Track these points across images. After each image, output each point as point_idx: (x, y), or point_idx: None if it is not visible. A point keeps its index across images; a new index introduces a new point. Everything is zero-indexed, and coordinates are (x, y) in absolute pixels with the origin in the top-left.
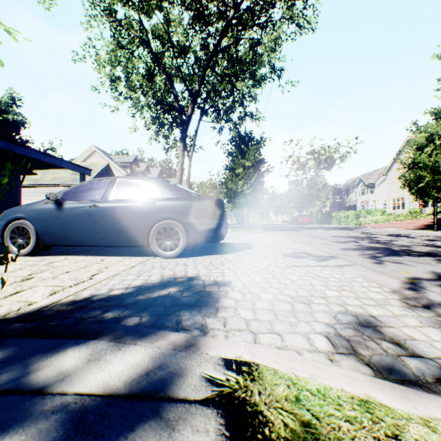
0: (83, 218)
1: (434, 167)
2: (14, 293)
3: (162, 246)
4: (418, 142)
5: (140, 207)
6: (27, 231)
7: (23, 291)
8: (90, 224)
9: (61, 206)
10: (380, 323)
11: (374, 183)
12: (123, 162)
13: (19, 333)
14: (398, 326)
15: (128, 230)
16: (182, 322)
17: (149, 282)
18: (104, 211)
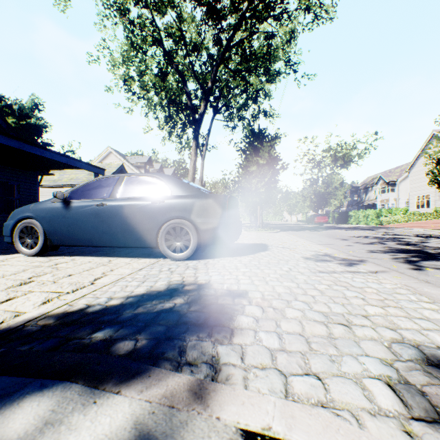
0: (90, 217)
1: None
2: (5, 301)
3: (172, 247)
4: None
5: (149, 206)
6: (36, 231)
7: (15, 298)
8: (97, 224)
9: (69, 205)
10: None
11: (395, 181)
12: (138, 162)
13: None
14: None
15: (136, 230)
16: (186, 351)
17: (154, 290)
18: (111, 210)
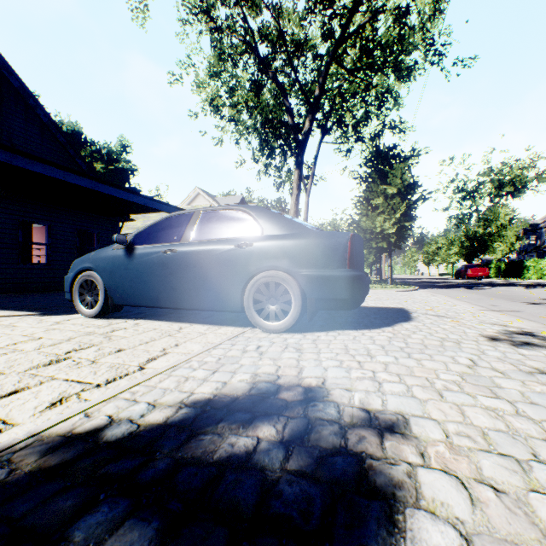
0: (156, 268)
1: None
2: (7, 395)
3: (263, 312)
4: None
5: (231, 251)
6: (96, 286)
7: (23, 391)
8: (165, 277)
9: (132, 252)
10: None
11: None
12: (229, 204)
13: None
14: None
15: (214, 286)
16: None
17: (226, 394)
18: (182, 257)
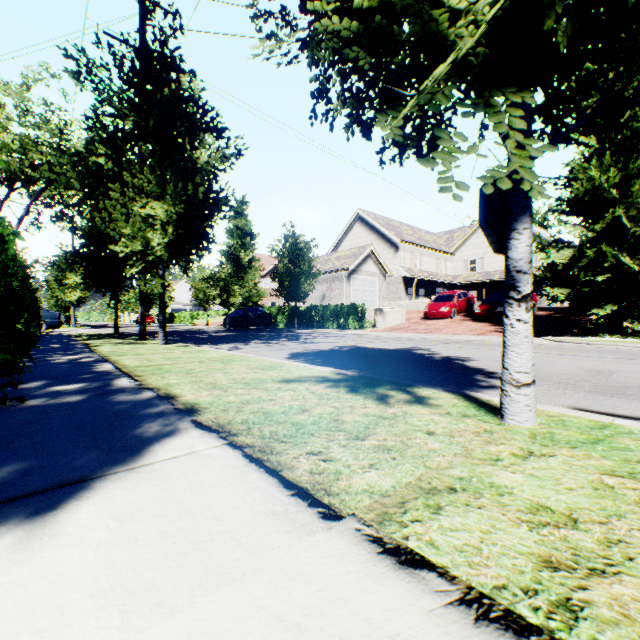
0: None
1: (205, 290)
2: None
3: None
4: (198, 275)
5: None
6: None
7: None
8: None
9: None
10: None
11: None
12: None
13: None
14: None
15: None
16: None
17: None
18: None
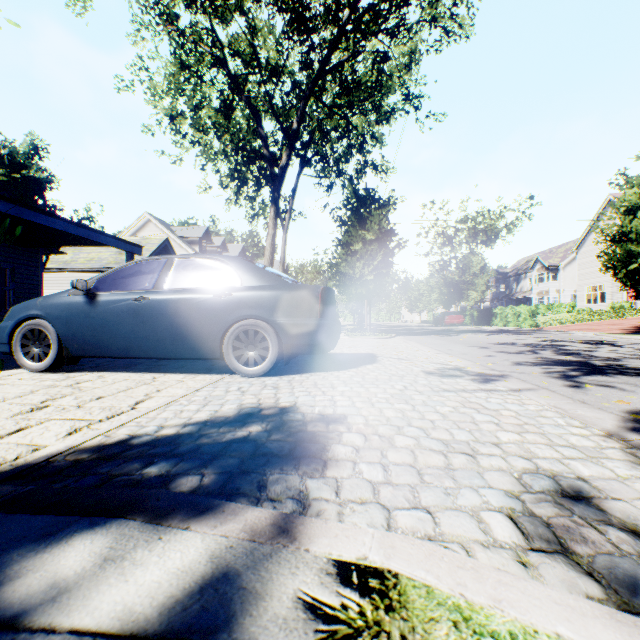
0: (125, 316)
1: None
2: (15, 432)
3: (243, 358)
4: (628, 202)
5: (210, 300)
6: (46, 336)
7: (28, 428)
8: (136, 326)
9: (94, 299)
10: (598, 492)
11: (558, 265)
12: (189, 236)
13: (3, 503)
14: (630, 499)
15: (192, 334)
16: (267, 485)
17: (220, 416)
18: (156, 306)
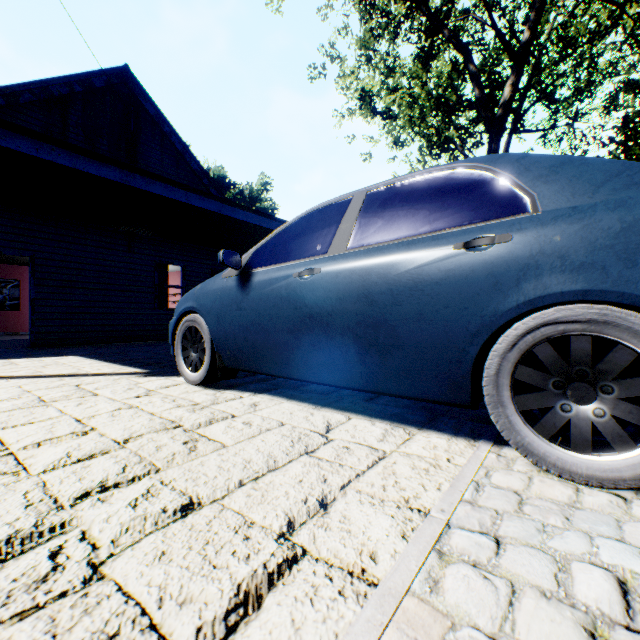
0: (283, 305)
1: None
2: None
3: (546, 419)
4: None
5: (444, 261)
6: (201, 337)
7: None
8: (298, 324)
9: (247, 280)
10: None
11: None
12: None
13: None
14: None
15: (399, 343)
16: None
17: None
18: (330, 283)
